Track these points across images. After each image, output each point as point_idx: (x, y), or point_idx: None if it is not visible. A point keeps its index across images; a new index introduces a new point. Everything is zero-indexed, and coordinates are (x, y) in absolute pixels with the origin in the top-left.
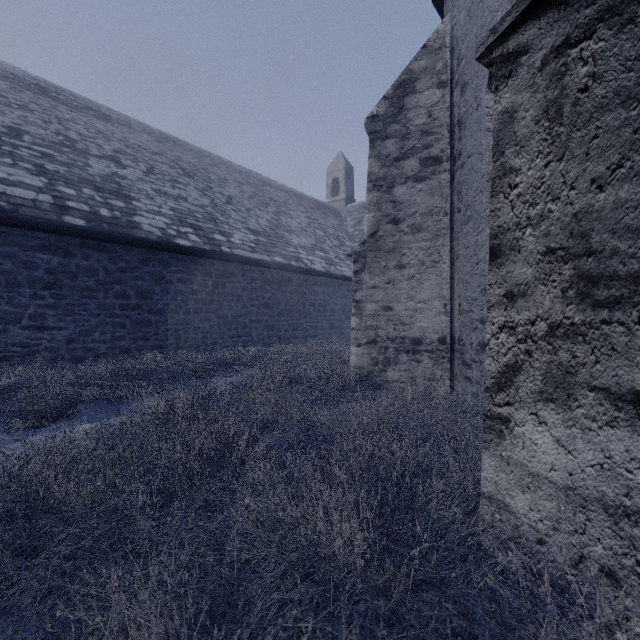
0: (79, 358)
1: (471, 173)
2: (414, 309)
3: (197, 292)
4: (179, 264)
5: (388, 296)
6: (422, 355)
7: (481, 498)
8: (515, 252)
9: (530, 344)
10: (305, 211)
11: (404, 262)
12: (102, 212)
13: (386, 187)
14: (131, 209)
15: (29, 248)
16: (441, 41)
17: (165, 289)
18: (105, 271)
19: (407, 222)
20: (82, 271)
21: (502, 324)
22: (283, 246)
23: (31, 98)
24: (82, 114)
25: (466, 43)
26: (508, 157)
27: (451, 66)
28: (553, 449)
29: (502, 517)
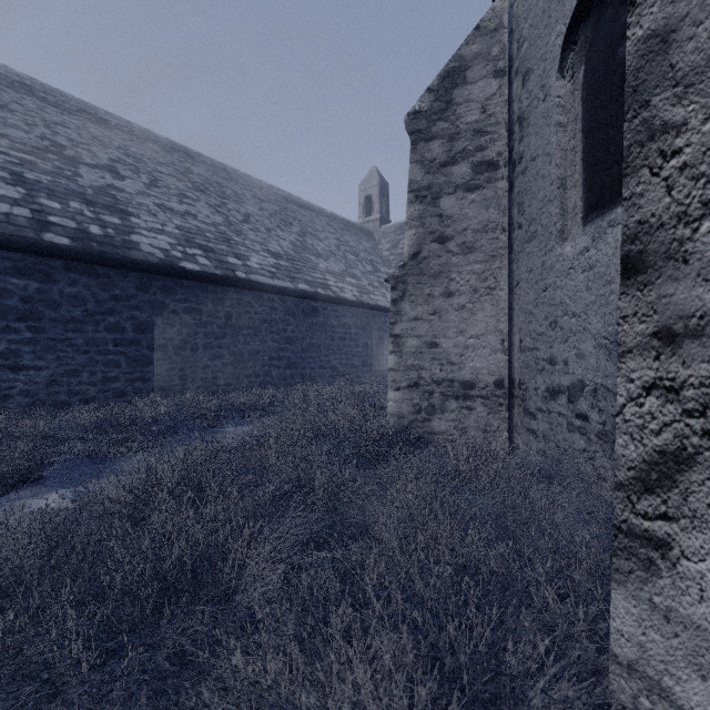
0: (63, 403)
1: (536, 179)
2: (465, 346)
3: (207, 324)
4: (185, 291)
5: (433, 330)
6: (475, 401)
7: (610, 662)
8: (677, 262)
9: None
10: (334, 232)
11: (453, 289)
12: (92, 229)
13: (431, 198)
14: (128, 226)
15: None
16: (498, 21)
17: (168, 321)
18: (95, 299)
19: (456, 240)
20: (66, 299)
21: (650, 382)
22: (308, 271)
23: (13, 97)
24: (75, 117)
25: (529, 21)
26: (658, 108)
27: (509, 52)
28: None
29: (656, 707)
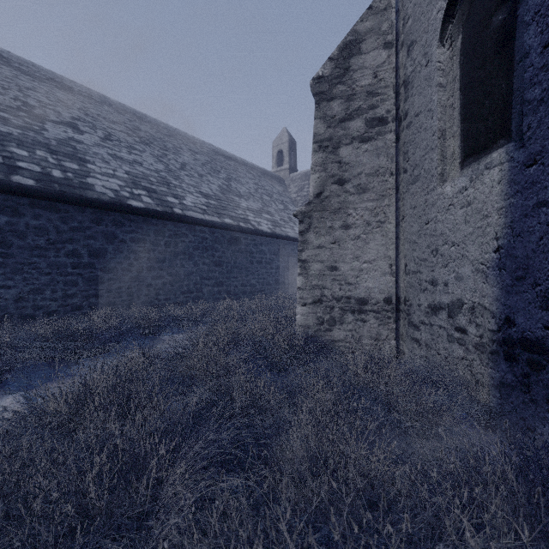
0: (29, 316)
1: (419, 132)
2: (360, 269)
3: (150, 251)
4: (132, 224)
5: (334, 256)
6: (368, 315)
7: None
8: None
9: None
10: (253, 178)
11: (350, 222)
12: (54, 173)
13: (332, 148)
14: (85, 171)
15: None
16: (387, 2)
17: (118, 248)
18: (56, 230)
19: (353, 182)
20: (32, 230)
21: None
22: (233, 209)
23: None
24: (44, 84)
25: (413, 1)
26: None
27: (396, 28)
28: None
29: None
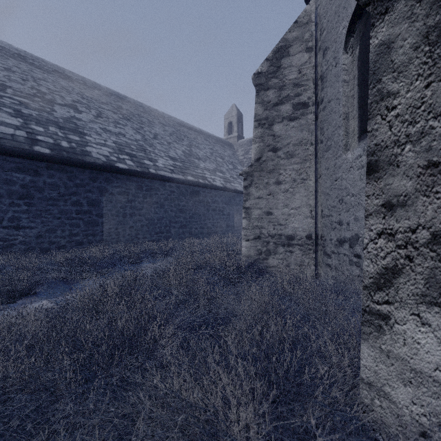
0: (45, 249)
1: (331, 114)
2: (288, 214)
3: (132, 201)
4: (119, 181)
5: (269, 204)
6: (294, 247)
7: (360, 383)
8: (393, 167)
9: (411, 250)
10: (209, 144)
11: (281, 179)
12: (63, 144)
13: (268, 125)
14: (84, 142)
15: (8, 169)
16: (308, 18)
17: (108, 199)
18: (65, 186)
19: (283, 150)
20: (48, 186)
21: (380, 231)
22: (193, 169)
23: (14, 63)
24: (51, 75)
25: (327, 18)
26: (385, 83)
27: (315, 36)
28: (438, 350)
29: (382, 404)
